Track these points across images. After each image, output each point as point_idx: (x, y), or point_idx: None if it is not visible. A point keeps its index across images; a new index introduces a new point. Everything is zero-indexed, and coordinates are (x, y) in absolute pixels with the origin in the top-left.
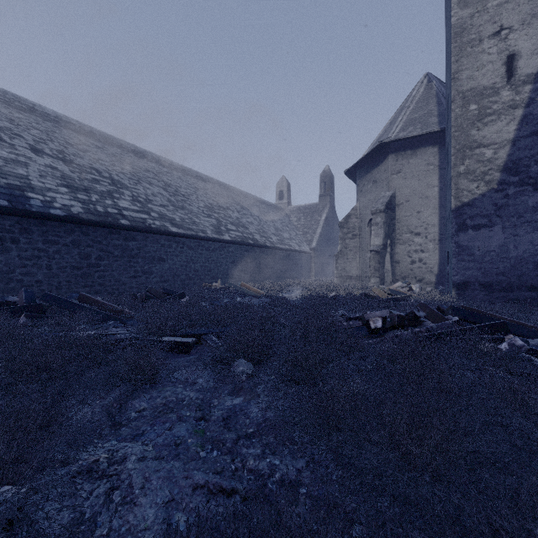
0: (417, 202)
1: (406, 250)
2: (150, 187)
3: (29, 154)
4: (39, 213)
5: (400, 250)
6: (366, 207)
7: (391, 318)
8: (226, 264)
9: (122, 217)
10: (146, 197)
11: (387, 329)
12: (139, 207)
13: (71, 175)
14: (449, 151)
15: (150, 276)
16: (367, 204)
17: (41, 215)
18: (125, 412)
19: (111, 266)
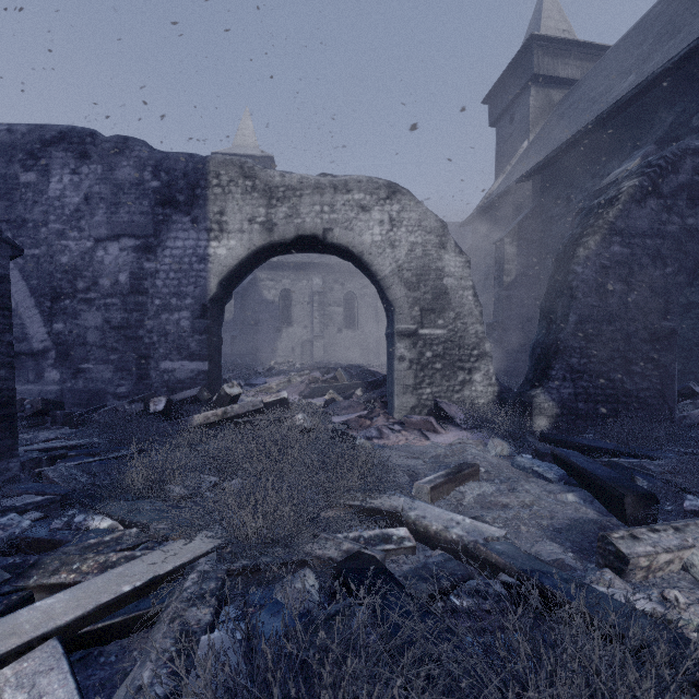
0: None
1: None
2: None
3: None
4: None
5: None
6: None
7: None
8: None
9: None
10: None
11: None
12: None
13: None
14: None
15: None
16: None
17: None
18: None
19: None
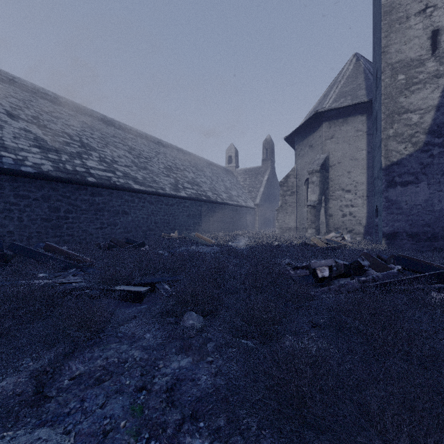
0: (348, 163)
1: (338, 205)
2: (116, 150)
3: (4, 118)
4: (10, 169)
5: (333, 205)
6: (303, 168)
7: (337, 267)
8: (183, 217)
9: (89, 175)
10: (112, 158)
11: (332, 277)
12: (106, 166)
13: (44, 137)
14: (378, 117)
15: (114, 228)
16: (304, 166)
17: (12, 172)
18: (58, 378)
19: (79, 219)
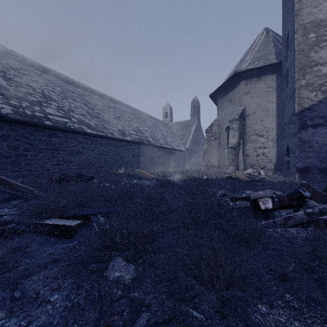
0: (261, 113)
1: (253, 147)
2: (73, 102)
3: None
4: None
5: (249, 147)
6: (224, 118)
7: (279, 198)
8: (128, 157)
9: (46, 119)
10: (70, 108)
11: (271, 208)
12: (63, 114)
13: (8, 87)
14: (290, 72)
15: (69, 165)
16: (225, 117)
17: None
18: None
19: (37, 156)
